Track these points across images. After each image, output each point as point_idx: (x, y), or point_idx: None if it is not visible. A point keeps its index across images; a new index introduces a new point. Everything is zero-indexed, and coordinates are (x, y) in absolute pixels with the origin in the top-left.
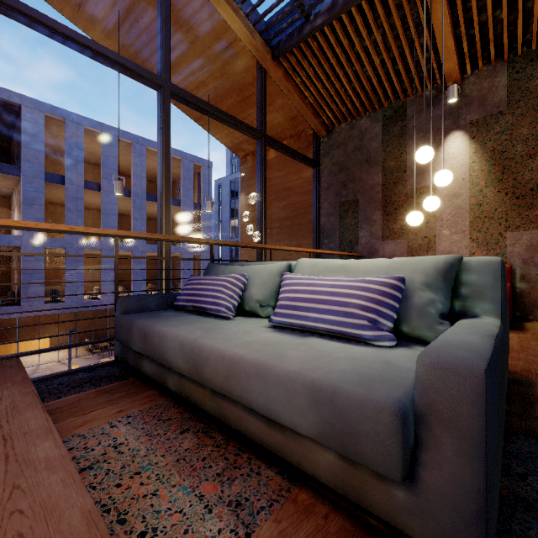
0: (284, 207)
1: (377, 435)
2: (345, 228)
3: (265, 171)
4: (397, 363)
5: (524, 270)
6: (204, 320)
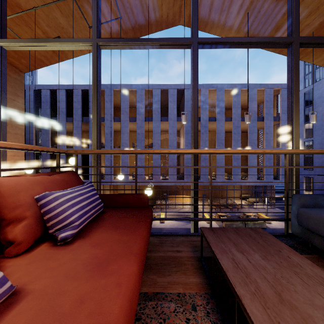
0: None
1: None
2: None
3: None
4: None
5: None
6: None
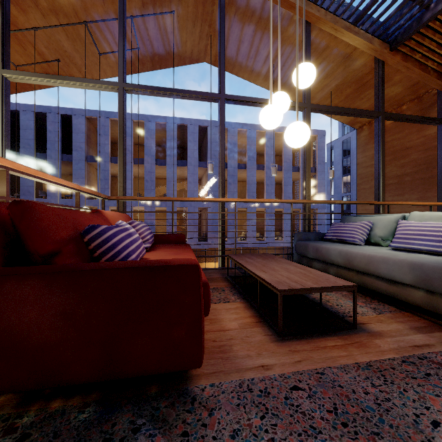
0: (403, 165)
1: (440, 278)
2: None
3: (382, 141)
4: None
5: None
6: (346, 245)
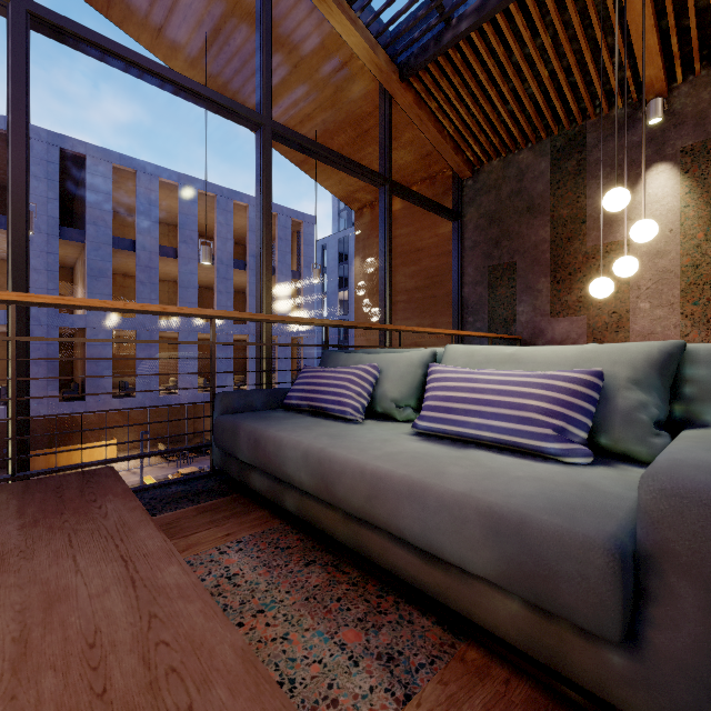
0: (413, 274)
1: (584, 580)
2: (498, 301)
3: (390, 227)
4: (600, 487)
5: None
6: (327, 424)
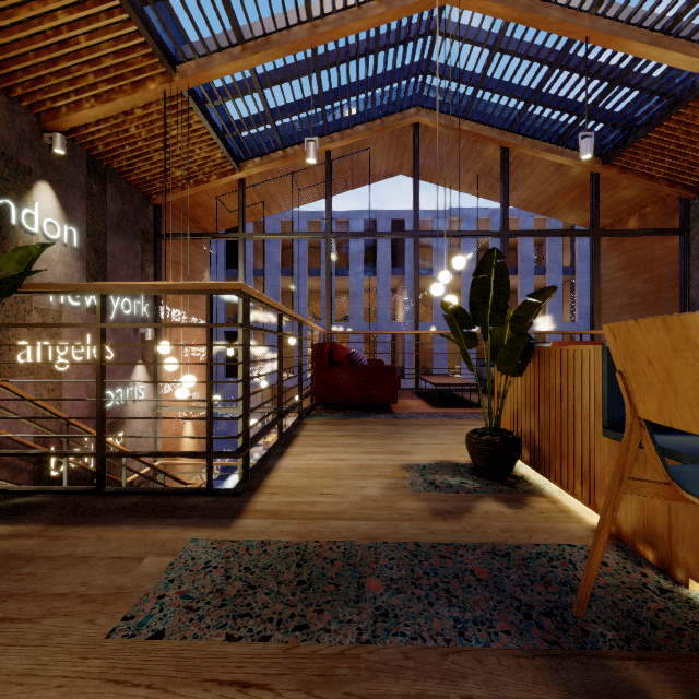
0: (646, 280)
1: None
2: None
3: (596, 262)
4: None
5: None
6: None
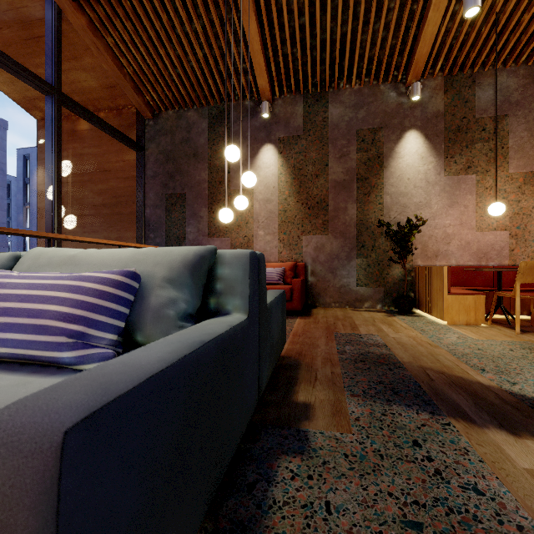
0: (101, 191)
1: None
2: (173, 222)
3: (59, 138)
4: None
5: (313, 266)
6: None
